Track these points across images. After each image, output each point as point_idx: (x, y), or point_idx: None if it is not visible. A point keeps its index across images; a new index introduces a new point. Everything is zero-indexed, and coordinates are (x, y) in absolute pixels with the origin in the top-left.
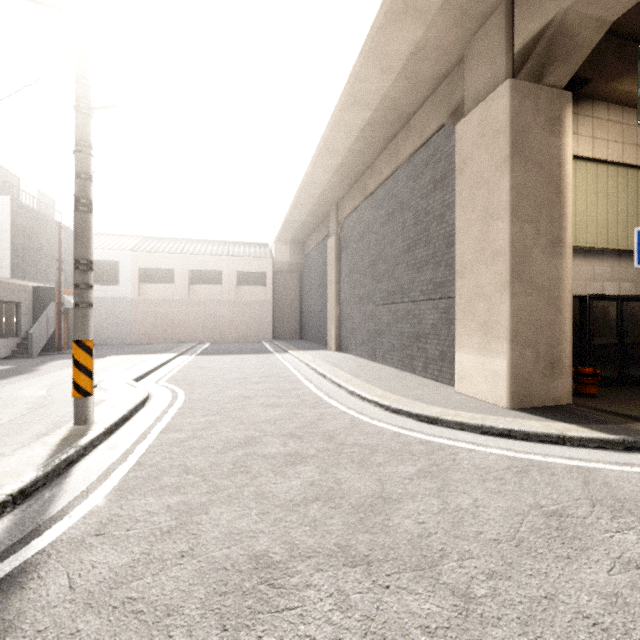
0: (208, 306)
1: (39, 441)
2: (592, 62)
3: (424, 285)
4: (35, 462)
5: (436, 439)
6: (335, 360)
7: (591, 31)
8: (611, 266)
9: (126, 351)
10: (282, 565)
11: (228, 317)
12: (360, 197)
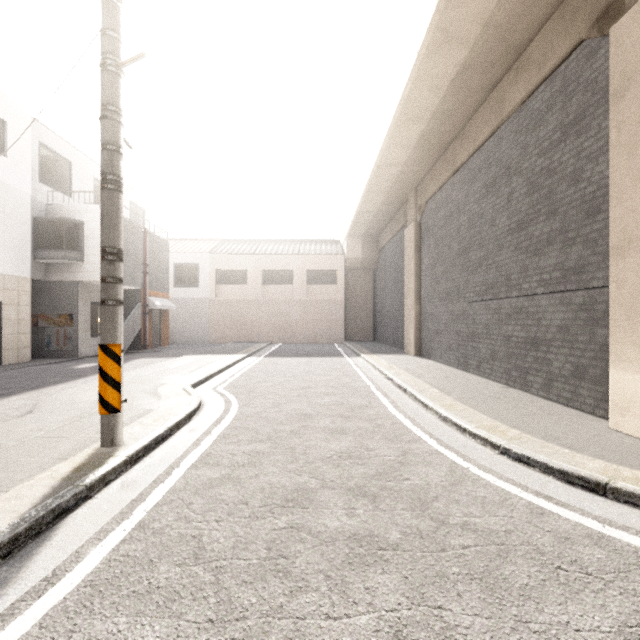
0: (279, 306)
1: (50, 469)
2: None
3: (545, 272)
4: (20, 508)
5: (620, 533)
6: (415, 368)
7: None
8: None
9: (201, 350)
10: None
11: (299, 317)
12: (446, 172)
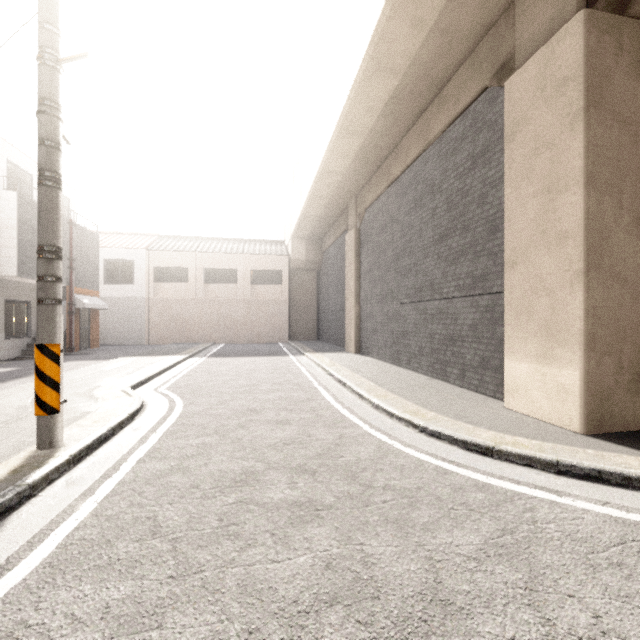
0: (223, 306)
1: None
2: None
3: (460, 279)
4: None
5: (497, 481)
6: (355, 364)
7: None
8: None
9: (138, 352)
10: None
11: (243, 317)
12: (382, 185)
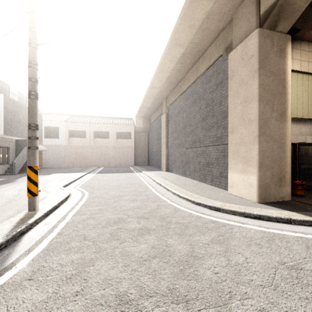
0: (102, 149)
1: (8, 220)
2: (301, 20)
3: (211, 138)
4: (3, 233)
5: (220, 220)
6: (165, 176)
7: (303, 1)
8: (309, 128)
9: (62, 171)
10: (135, 302)
11: (112, 154)
12: (178, 94)
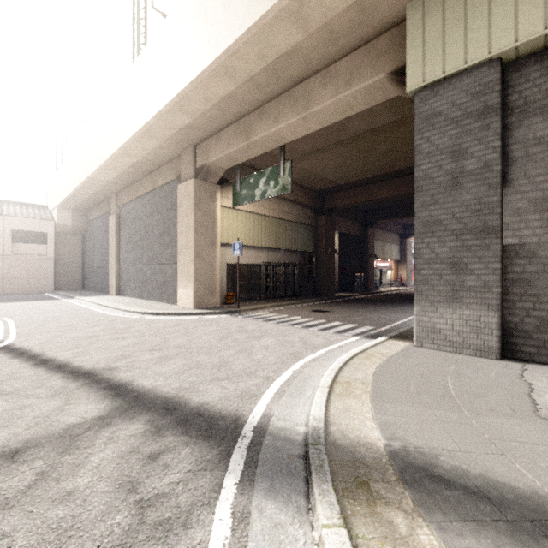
0: None
1: None
2: (230, 173)
3: (167, 256)
4: None
5: (157, 318)
6: (115, 300)
7: (220, 170)
8: (245, 252)
9: None
10: (97, 336)
11: (3, 271)
12: (134, 196)
